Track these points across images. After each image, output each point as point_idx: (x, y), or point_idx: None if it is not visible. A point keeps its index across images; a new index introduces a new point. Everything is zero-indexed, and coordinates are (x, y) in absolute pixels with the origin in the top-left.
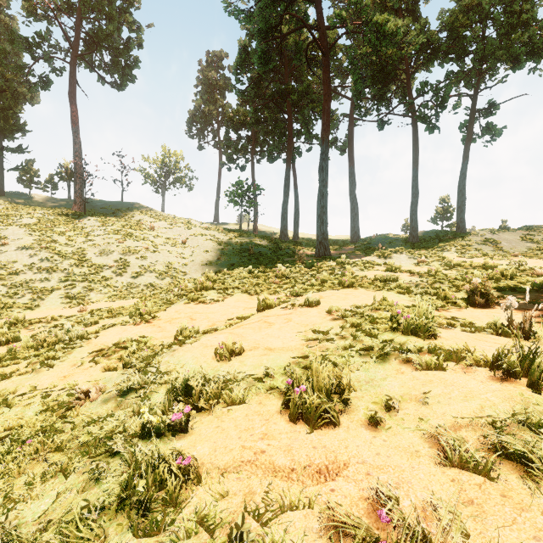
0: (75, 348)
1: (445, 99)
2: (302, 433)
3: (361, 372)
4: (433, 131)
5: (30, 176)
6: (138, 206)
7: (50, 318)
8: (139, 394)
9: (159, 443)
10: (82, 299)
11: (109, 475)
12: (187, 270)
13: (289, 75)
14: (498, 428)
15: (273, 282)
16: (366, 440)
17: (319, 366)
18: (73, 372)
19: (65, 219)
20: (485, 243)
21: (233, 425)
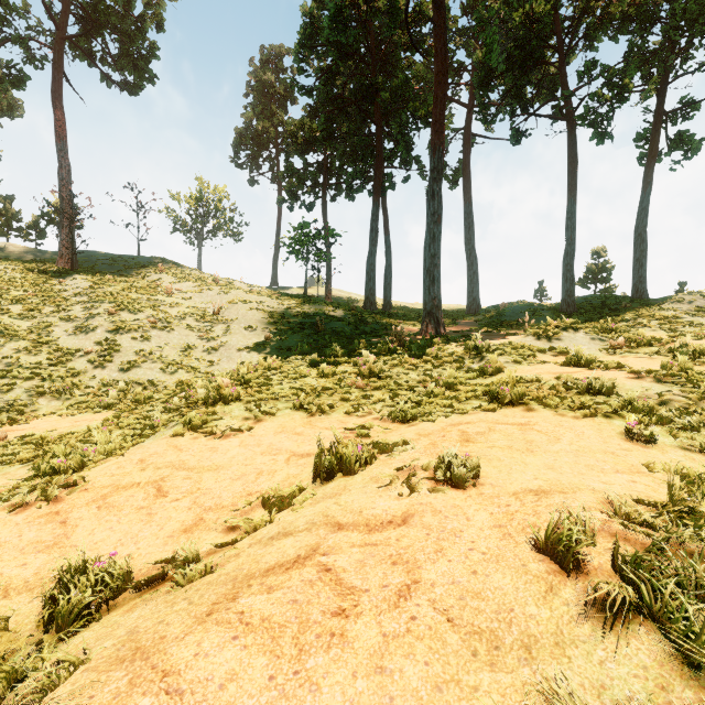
0: None
1: (627, 85)
2: None
3: None
4: (603, 139)
5: (7, 220)
6: (159, 261)
7: None
8: None
9: None
10: (20, 410)
11: None
12: (215, 357)
13: (378, 68)
14: None
15: (354, 386)
16: None
17: None
18: None
19: (38, 278)
20: (701, 313)
21: None
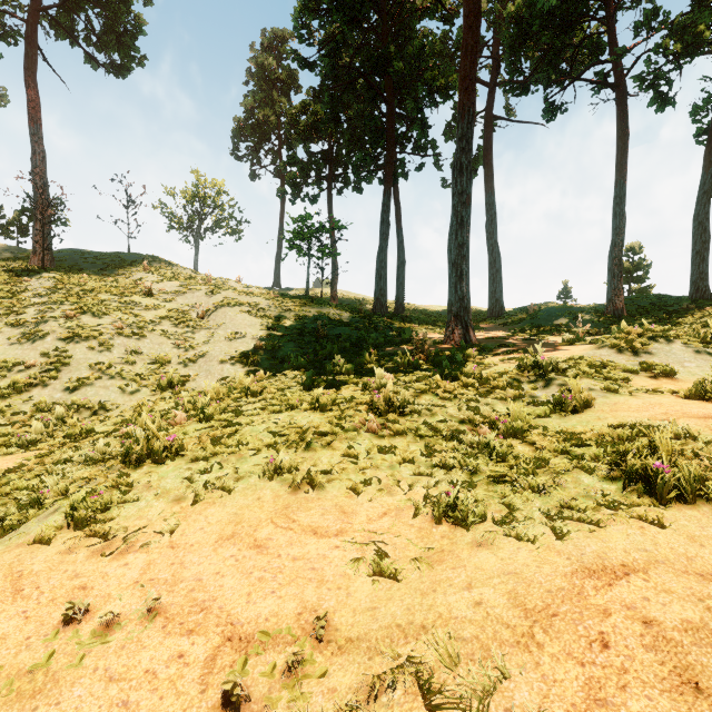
0: None
1: (701, 33)
2: None
3: None
4: (663, 105)
5: None
6: (148, 260)
7: None
8: None
9: None
10: None
11: None
12: (192, 370)
13: (389, 40)
14: None
15: (364, 428)
16: None
17: None
18: None
19: (1, 276)
20: None
21: None
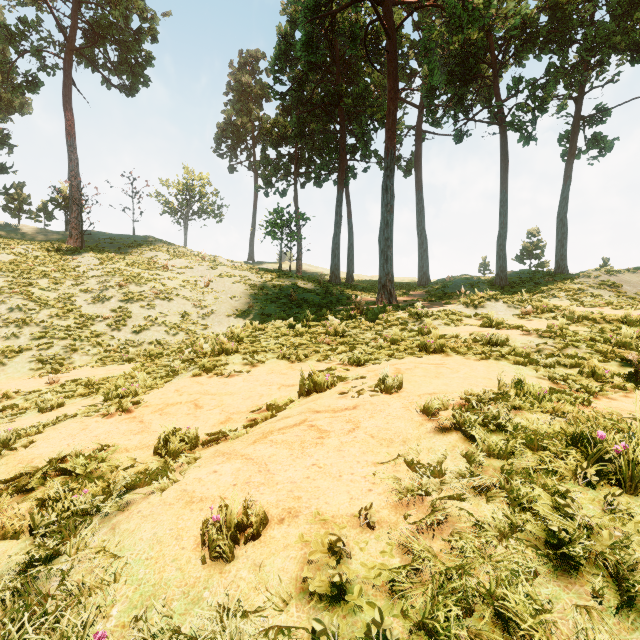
0: None
1: (546, 99)
2: None
3: None
4: (528, 141)
5: (19, 204)
6: (153, 240)
7: None
8: None
9: None
10: (60, 363)
11: None
12: (208, 322)
13: (342, 76)
14: None
15: (323, 342)
16: None
17: None
18: None
19: (55, 255)
20: (602, 286)
21: None
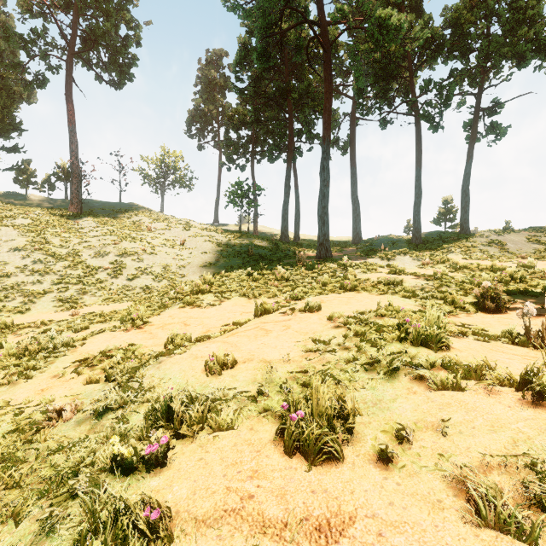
0: (58, 357)
1: (449, 97)
2: (299, 471)
3: (366, 391)
4: (436, 129)
5: (27, 177)
6: (136, 207)
7: (39, 323)
8: (117, 414)
9: (130, 480)
10: (75, 302)
11: (66, 524)
12: (184, 272)
13: (290, 74)
14: (540, 472)
15: (272, 285)
16: (376, 483)
17: (319, 388)
18: (52, 384)
19: (61, 220)
20: (491, 244)
21: (219, 457)
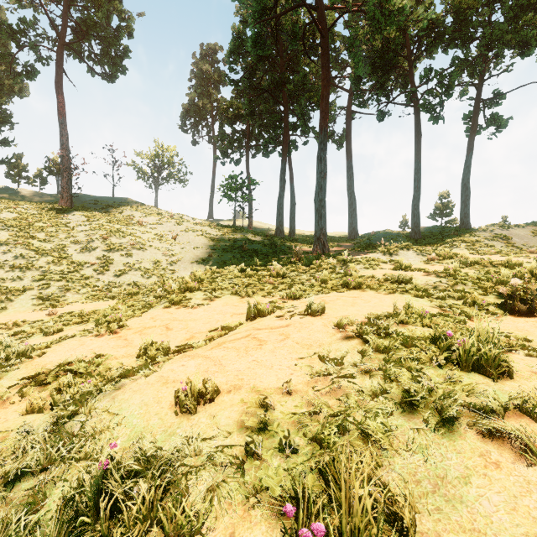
0: (7, 371)
1: (451, 86)
2: None
3: (414, 456)
4: (437, 120)
5: (19, 171)
6: (129, 201)
7: (11, 324)
8: (36, 481)
9: None
10: (56, 300)
11: None
12: (175, 268)
13: (285, 66)
14: None
15: (267, 282)
16: None
17: (352, 481)
18: None
19: (49, 214)
20: (496, 238)
21: None
